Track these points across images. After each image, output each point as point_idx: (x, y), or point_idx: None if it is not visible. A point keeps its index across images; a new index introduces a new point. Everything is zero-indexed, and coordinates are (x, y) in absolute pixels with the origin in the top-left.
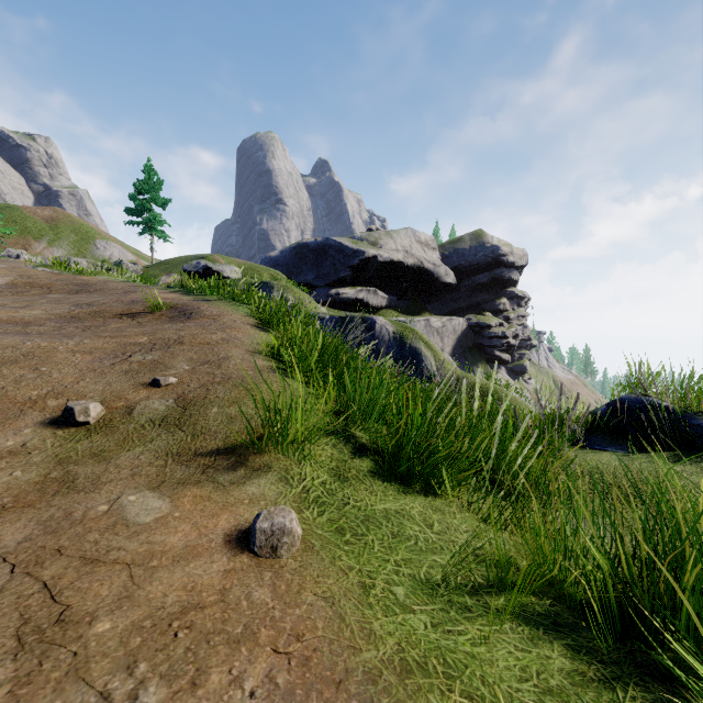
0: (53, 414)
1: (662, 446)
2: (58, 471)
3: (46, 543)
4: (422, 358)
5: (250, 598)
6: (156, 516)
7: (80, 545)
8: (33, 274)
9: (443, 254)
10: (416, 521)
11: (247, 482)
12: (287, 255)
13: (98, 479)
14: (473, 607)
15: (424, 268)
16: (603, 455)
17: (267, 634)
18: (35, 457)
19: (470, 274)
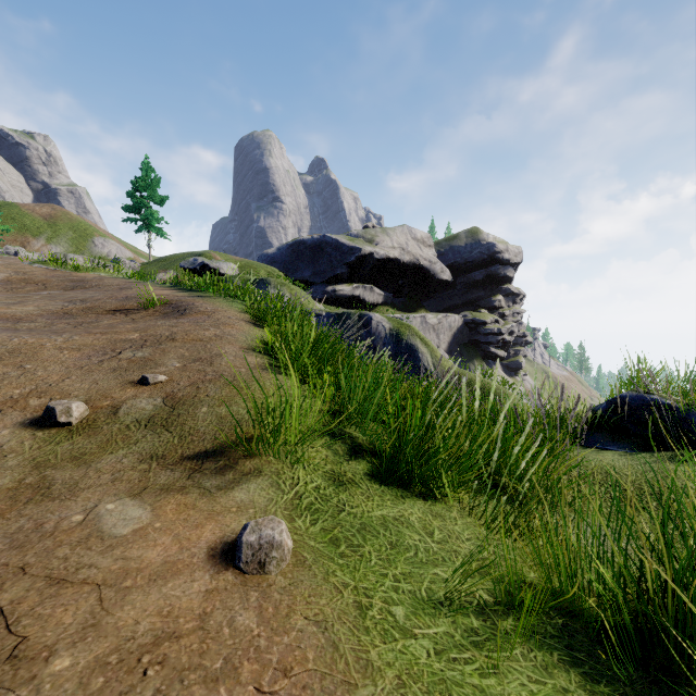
0: (34, 414)
1: (665, 445)
2: (34, 476)
3: (10, 559)
4: (418, 355)
5: (233, 623)
6: (135, 527)
7: (48, 562)
8: (29, 270)
9: (439, 251)
10: (416, 528)
11: (236, 488)
12: (284, 252)
13: (76, 485)
14: (480, 629)
15: (420, 265)
16: (605, 454)
17: (250, 669)
18: (11, 461)
19: (466, 271)
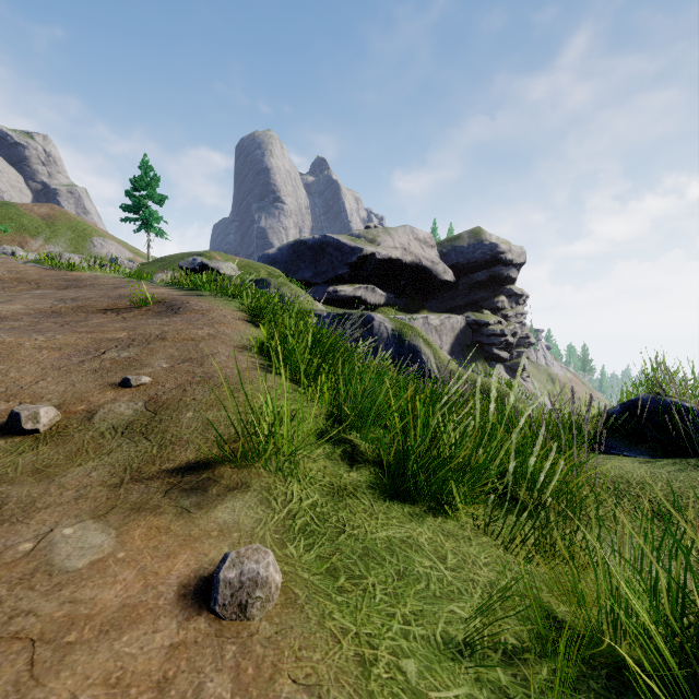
0: None
1: (687, 451)
2: None
3: None
4: (421, 356)
5: (201, 693)
6: (93, 559)
7: None
8: (22, 269)
9: (441, 251)
10: (426, 552)
11: (219, 506)
12: (284, 252)
13: (32, 504)
14: (510, 688)
15: (422, 266)
16: (624, 461)
17: None
18: None
19: (468, 271)
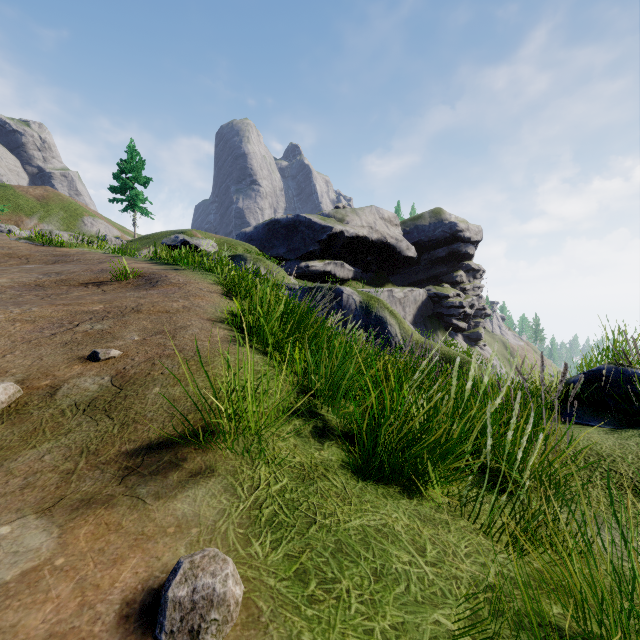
0: None
1: None
2: None
3: None
4: (387, 326)
5: None
6: (25, 567)
7: None
8: (14, 245)
9: (404, 230)
10: (403, 543)
11: (179, 495)
12: (260, 231)
13: None
14: None
15: (387, 243)
16: (590, 431)
17: None
18: None
19: (430, 248)
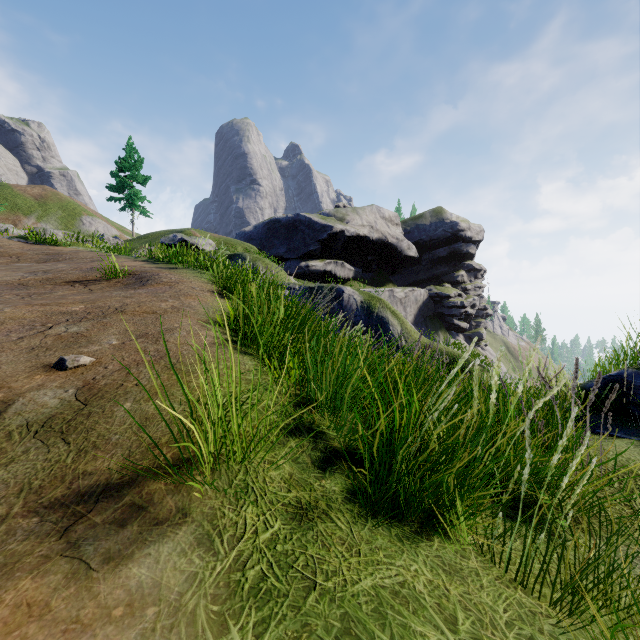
0: None
1: None
2: None
3: None
4: (389, 327)
5: None
6: None
7: None
8: (6, 244)
9: (405, 229)
10: (428, 611)
11: (136, 554)
12: (260, 230)
13: None
14: None
15: (388, 242)
16: (617, 444)
17: None
18: None
19: (431, 248)
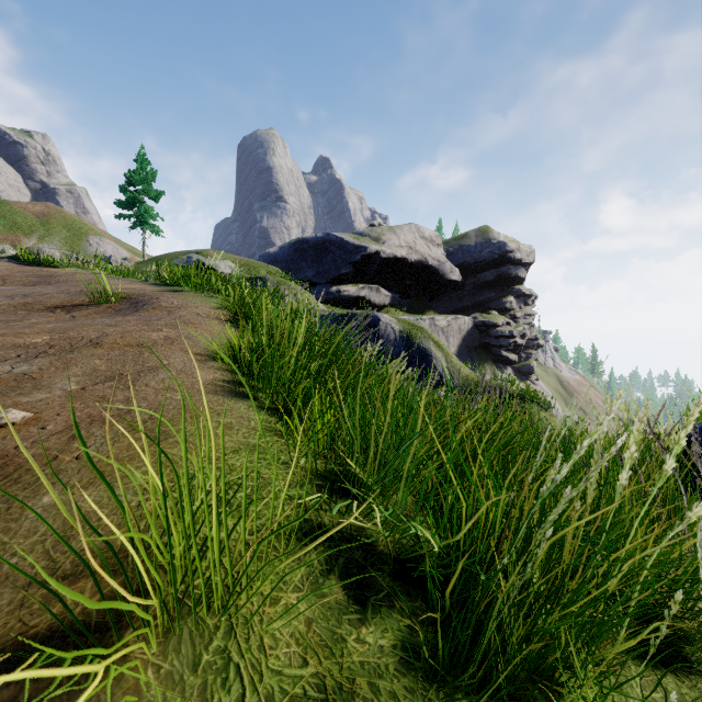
0: None
1: None
2: None
3: None
4: (432, 360)
5: None
6: None
7: None
8: None
9: (447, 250)
10: None
11: None
12: (286, 251)
13: None
14: None
15: (428, 265)
16: None
17: None
18: None
19: (476, 271)
